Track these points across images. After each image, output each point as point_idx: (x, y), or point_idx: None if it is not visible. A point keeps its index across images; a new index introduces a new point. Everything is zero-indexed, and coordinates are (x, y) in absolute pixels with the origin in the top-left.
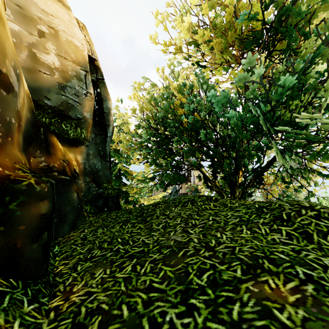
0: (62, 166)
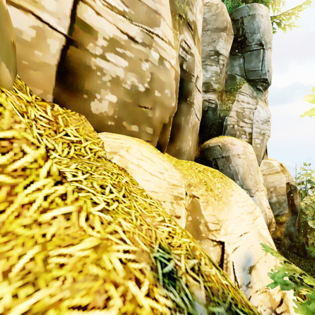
0: (278, 236)
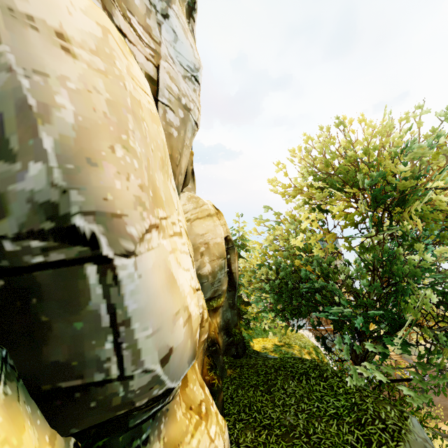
0: (212, 336)
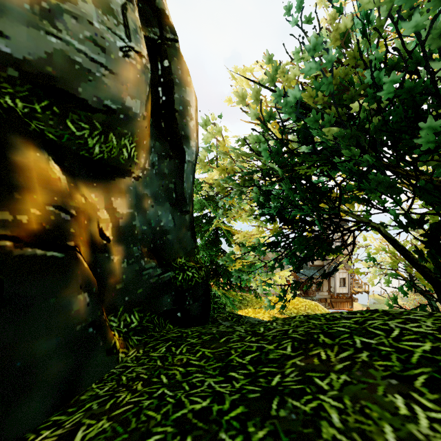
0: (50, 221)
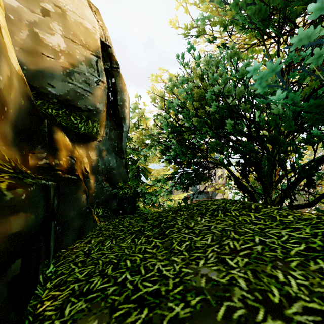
0: (69, 163)
